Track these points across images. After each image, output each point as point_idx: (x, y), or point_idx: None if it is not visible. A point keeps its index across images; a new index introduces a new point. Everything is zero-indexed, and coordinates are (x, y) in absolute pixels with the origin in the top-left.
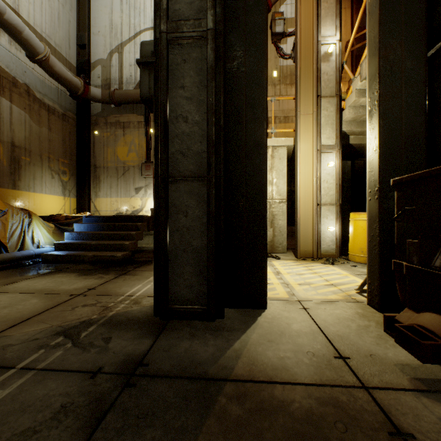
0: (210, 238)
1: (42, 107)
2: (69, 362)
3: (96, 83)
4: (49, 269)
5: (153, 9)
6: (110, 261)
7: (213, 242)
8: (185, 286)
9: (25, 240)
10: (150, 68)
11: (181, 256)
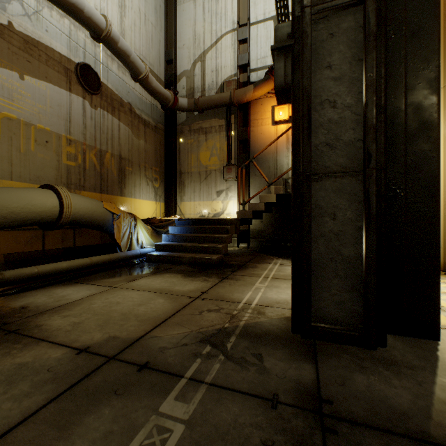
0: (370, 246)
1: (140, 122)
2: (235, 380)
3: (181, 94)
4: (156, 269)
5: (234, 10)
6: (206, 263)
7: (374, 251)
8: (332, 302)
9: (132, 240)
10: (286, 53)
11: (327, 266)
